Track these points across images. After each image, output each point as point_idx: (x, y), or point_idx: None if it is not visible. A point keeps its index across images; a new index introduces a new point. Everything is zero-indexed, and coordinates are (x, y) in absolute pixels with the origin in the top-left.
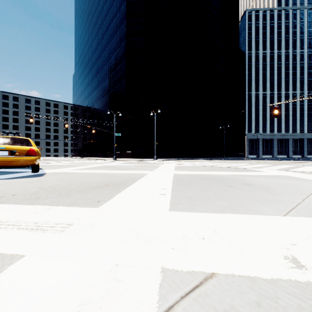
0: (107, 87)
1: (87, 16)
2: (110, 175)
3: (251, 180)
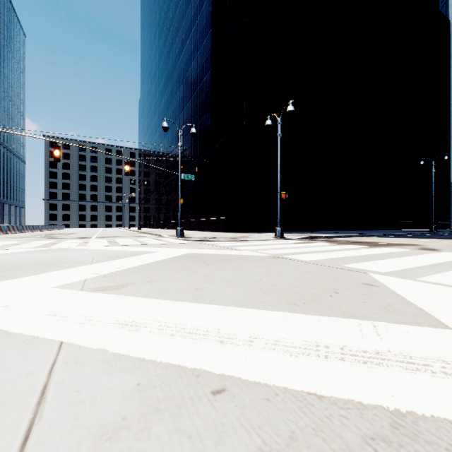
0: (180, 101)
1: None
2: None
3: None
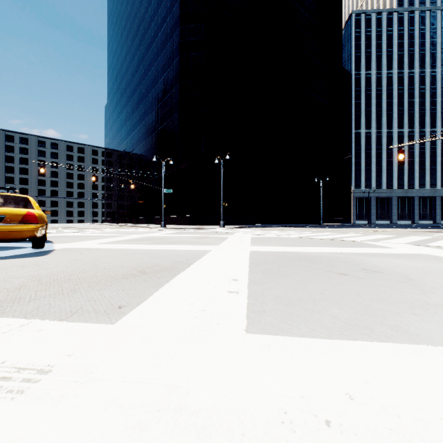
0: (153, 124)
1: (124, 23)
2: (152, 253)
3: (375, 262)
